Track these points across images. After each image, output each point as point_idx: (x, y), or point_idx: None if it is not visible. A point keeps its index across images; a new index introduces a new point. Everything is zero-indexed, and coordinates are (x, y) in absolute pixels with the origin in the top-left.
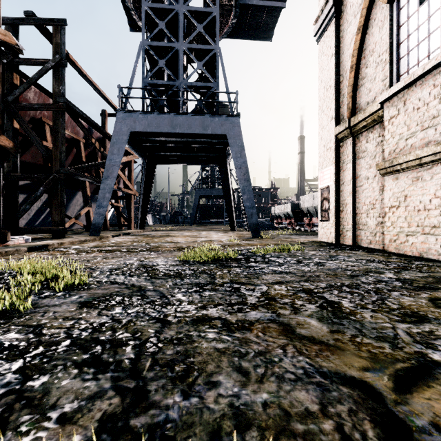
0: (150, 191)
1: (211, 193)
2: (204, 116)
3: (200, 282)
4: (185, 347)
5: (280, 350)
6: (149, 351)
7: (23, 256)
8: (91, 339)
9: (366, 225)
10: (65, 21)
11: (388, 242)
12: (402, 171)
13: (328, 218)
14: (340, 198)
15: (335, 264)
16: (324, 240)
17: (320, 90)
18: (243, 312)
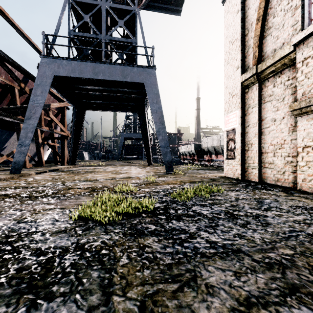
0: (80, 133)
1: (133, 136)
2: (124, 66)
3: None
4: None
5: None
6: None
7: None
8: None
9: (273, 164)
10: None
11: (301, 182)
12: None
13: (234, 156)
14: (245, 139)
15: (280, 219)
16: (230, 176)
17: (226, 45)
18: None
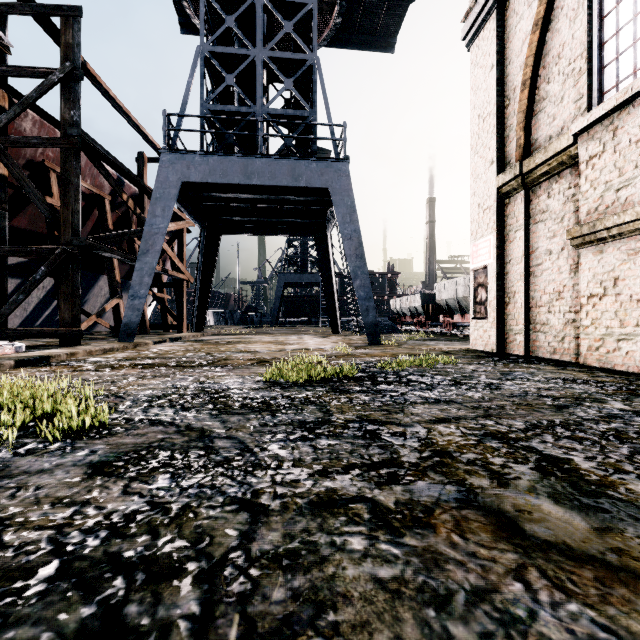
0: (212, 275)
1: (302, 279)
2: (296, 160)
3: (307, 421)
4: (308, 578)
5: (518, 583)
6: (233, 593)
7: (6, 375)
8: (105, 557)
9: (548, 325)
10: (81, 9)
11: (585, 351)
12: (611, 239)
13: (485, 314)
14: (505, 284)
15: (518, 386)
16: (480, 347)
17: (473, 121)
18: (403, 483)
